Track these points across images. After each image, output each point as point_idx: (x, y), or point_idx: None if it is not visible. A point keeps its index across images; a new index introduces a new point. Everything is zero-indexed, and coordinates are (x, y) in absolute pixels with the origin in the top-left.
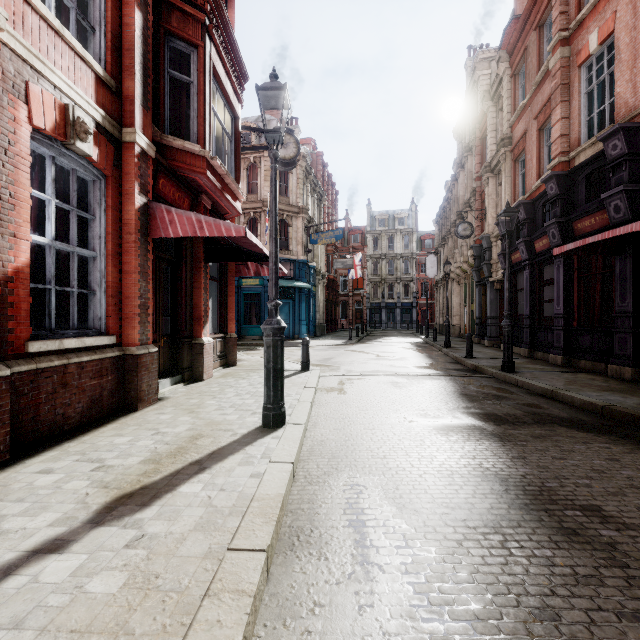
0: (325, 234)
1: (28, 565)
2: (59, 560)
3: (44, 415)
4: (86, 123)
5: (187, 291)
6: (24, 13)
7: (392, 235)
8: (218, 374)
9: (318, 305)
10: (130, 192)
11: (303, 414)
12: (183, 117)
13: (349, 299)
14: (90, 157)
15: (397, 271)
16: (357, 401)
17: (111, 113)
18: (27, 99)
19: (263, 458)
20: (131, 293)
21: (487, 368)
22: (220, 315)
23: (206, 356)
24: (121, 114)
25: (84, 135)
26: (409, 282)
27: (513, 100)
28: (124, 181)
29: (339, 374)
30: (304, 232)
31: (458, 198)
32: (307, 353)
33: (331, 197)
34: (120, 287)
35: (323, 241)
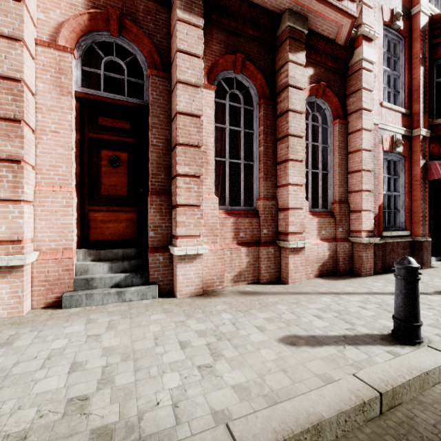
0: None
1: (420, 294)
2: (430, 296)
3: (387, 260)
4: (400, 139)
5: None
6: (381, 111)
7: None
8: None
9: None
10: (416, 160)
11: None
12: None
13: None
14: (399, 152)
15: None
16: None
17: (407, 126)
18: (381, 142)
19: None
20: (417, 210)
21: None
22: None
23: None
24: (411, 123)
25: (399, 145)
26: None
27: None
28: (413, 155)
29: None
30: None
31: None
32: None
33: None
34: (410, 207)
35: None
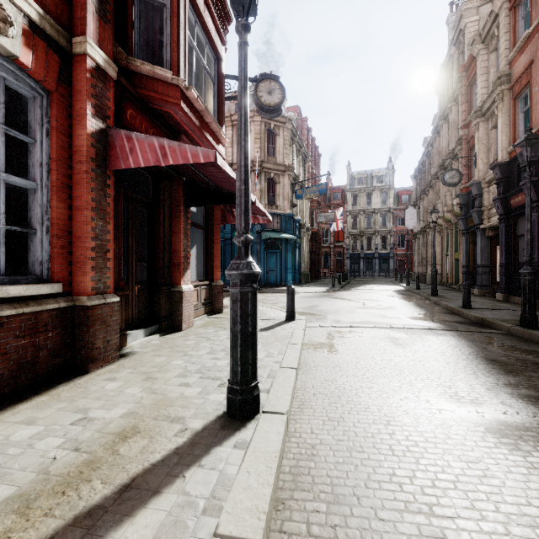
0: (309, 189)
1: None
2: None
3: None
4: (4, 8)
5: (165, 236)
6: None
7: (370, 192)
8: (200, 322)
9: (303, 255)
10: (81, 113)
11: (285, 392)
12: (156, 45)
13: (330, 250)
14: (19, 60)
15: (375, 225)
16: (353, 365)
17: (55, 16)
18: None
19: (207, 513)
20: (82, 233)
21: (499, 322)
22: (205, 262)
23: (186, 304)
24: (72, 22)
25: (1, 24)
26: (386, 234)
27: (512, 34)
28: (75, 101)
29: (326, 325)
30: (290, 188)
31: (440, 150)
32: (292, 302)
33: (314, 159)
34: (70, 226)
35: (307, 196)
